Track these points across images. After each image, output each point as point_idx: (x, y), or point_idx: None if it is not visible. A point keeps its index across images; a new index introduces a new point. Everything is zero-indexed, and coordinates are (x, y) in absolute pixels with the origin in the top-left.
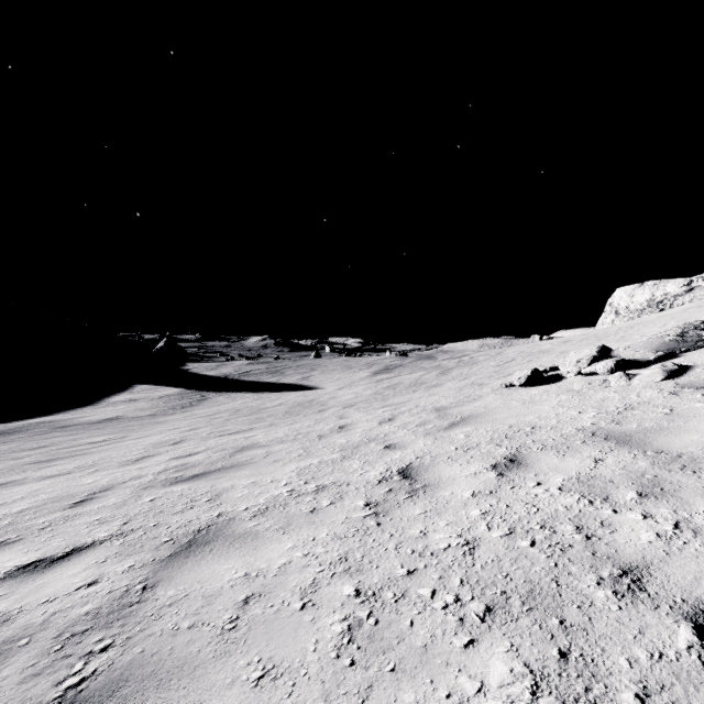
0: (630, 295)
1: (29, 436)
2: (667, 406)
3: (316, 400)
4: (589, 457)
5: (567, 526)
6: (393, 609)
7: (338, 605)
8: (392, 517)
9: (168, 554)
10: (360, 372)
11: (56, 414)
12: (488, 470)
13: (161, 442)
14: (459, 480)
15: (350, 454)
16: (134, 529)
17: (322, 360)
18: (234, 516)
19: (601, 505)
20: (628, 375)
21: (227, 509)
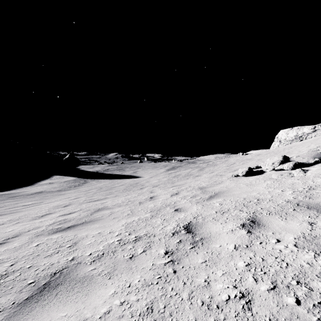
0: (287, 133)
1: None
2: None
3: (139, 183)
4: (303, 220)
5: (318, 283)
6: None
7: None
8: (183, 265)
9: (26, 298)
10: (160, 169)
11: (12, 190)
12: (240, 228)
13: (58, 205)
14: (223, 235)
15: (155, 214)
16: (15, 270)
17: (143, 164)
18: (81, 260)
19: None
20: (304, 170)
21: (78, 254)
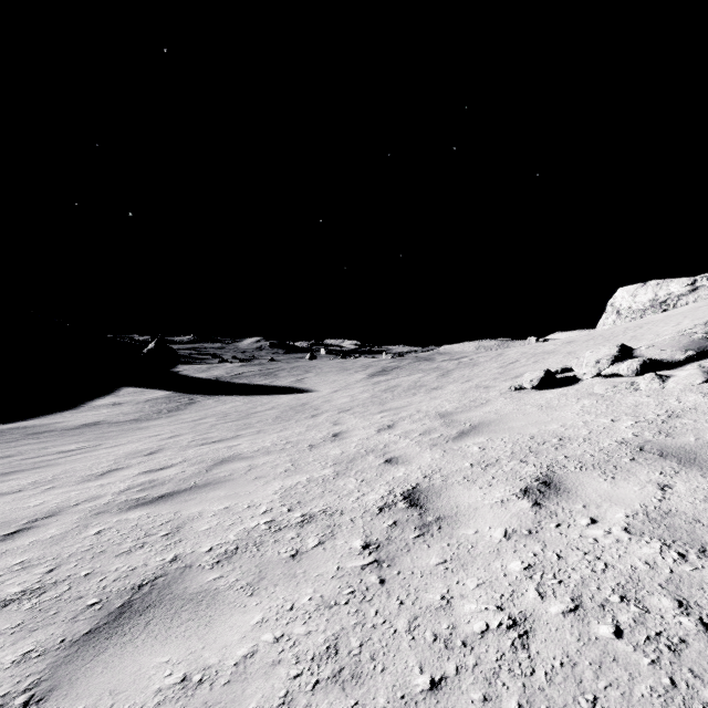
0: (633, 295)
1: None
2: None
3: (309, 404)
4: (649, 481)
5: (661, 599)
6: None
7: None
8: (399, 569)
9: (86, 631)
10: (356, 374)
11: (33, 419)
12: (519, 497)
13: (135, 452)
14: (483, 510)
15: (344, 470)
16: (58, 581)
17: (317, 361)
18: (192, 562)
19: (700, 562)
20: (661, 377)
21: (185, 550)
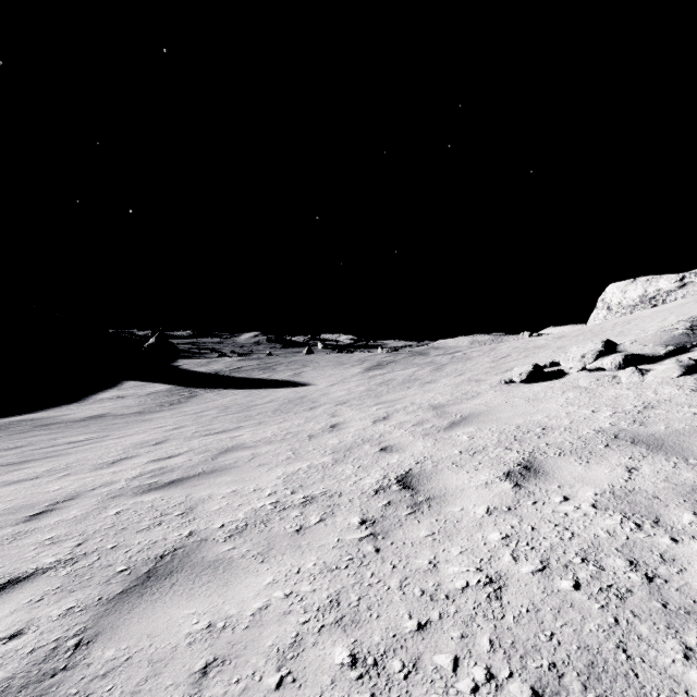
0: (623, 291)
1: (7, 435)
2: (693, 405)
3: (307, 397)
4: (618, 464)
5: (616, 560)
6: (402, 692)
7: (327, 682)
8: (393, 540)
9: (119, 591)
10: (352, 368)
11: (40, 411)
12: (502, 479)
13: (142, 442)
14: (468, 491)
15: (342, 458)
16: (88, 553)
17: (314, 356)
18: (207, 536)
19: (653, 530)
20: (641, 371)
21: (199, 527)
